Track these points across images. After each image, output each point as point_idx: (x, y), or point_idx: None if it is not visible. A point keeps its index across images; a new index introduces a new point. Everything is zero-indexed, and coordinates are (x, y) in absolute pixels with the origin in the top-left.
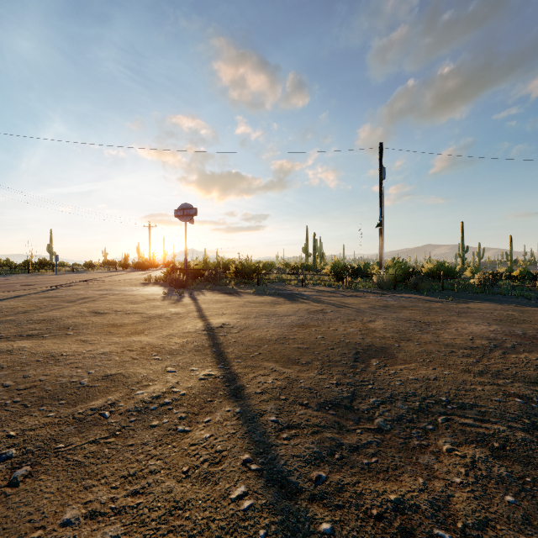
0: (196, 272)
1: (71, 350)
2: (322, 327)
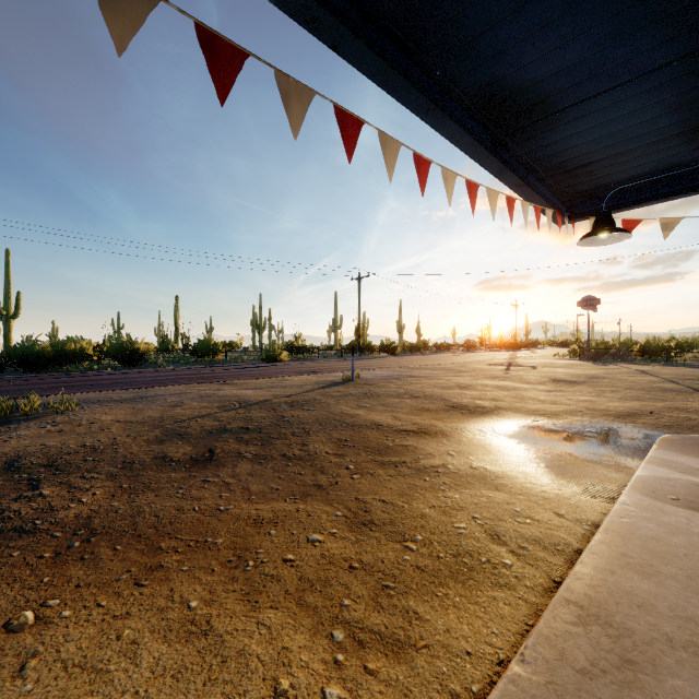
0: (598, 351)
1: (592, 371)
2: None
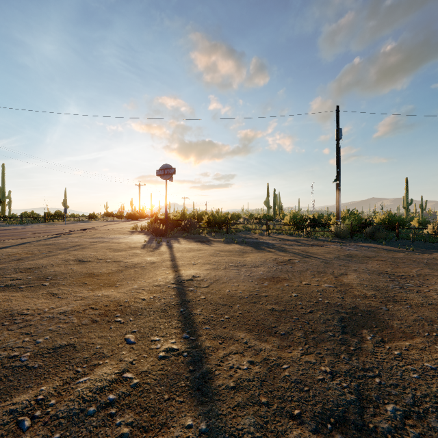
0: (174, 222)
1: (35, 306)
2: (293, 281)
